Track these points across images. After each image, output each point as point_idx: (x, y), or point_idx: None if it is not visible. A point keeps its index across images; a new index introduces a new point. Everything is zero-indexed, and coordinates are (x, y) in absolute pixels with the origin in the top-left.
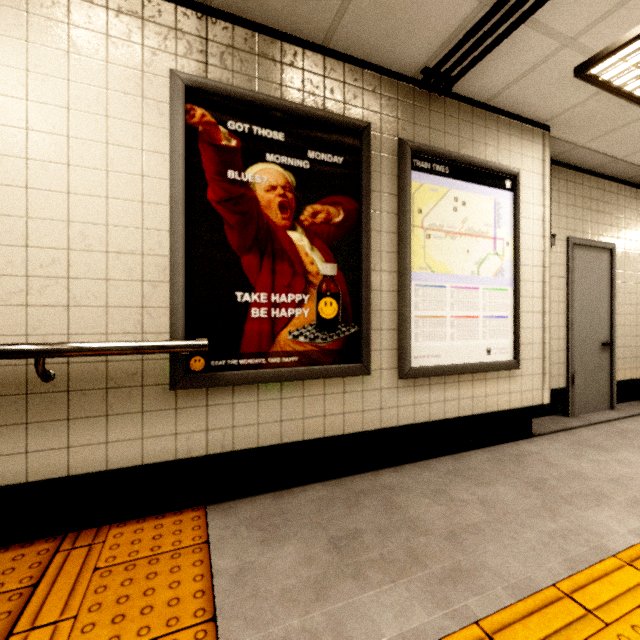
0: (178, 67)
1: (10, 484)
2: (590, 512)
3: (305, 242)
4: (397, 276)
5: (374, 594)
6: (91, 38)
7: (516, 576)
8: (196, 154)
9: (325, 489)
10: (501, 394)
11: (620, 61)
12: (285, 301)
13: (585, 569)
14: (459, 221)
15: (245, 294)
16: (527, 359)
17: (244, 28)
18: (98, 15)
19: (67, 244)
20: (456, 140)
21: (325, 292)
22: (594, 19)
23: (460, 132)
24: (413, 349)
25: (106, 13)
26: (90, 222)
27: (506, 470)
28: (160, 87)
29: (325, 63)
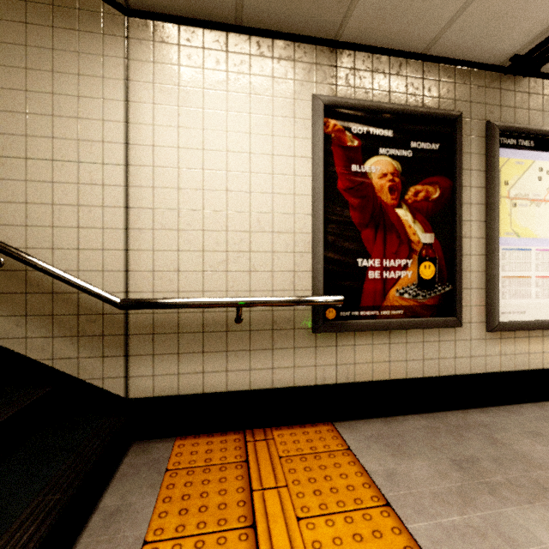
0: (317, 91)
1: (218, 392)
2: None
3: (408, 217)
4: (485, 241)
5: (517, 509)
6: (263, 81)
7: None
8: (330, 155)
9: (424, 420)
10: None
11: None
12: (393, 265)
13: None
14: (544, 189)
15: (364, 260)
16: None
17: (362, 52)
18: (267, 64)
19: (249, 228)
20: (540, 115)
21: (424, 257)
22: None
23: (544, 107)
24: (500, 306)
25: (272, 62)
26: (262, 212)
27: None
28: (305, 108)
29: (423, 67)
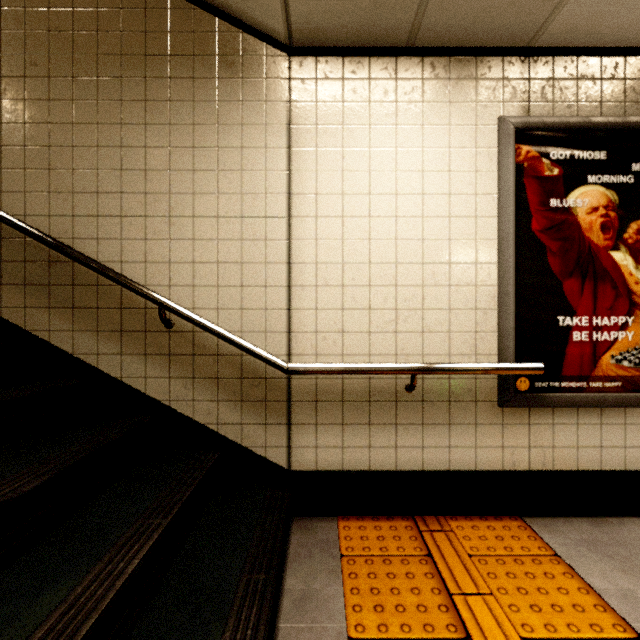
0: (504, 113)
1: (385, 470)
2: None
3: (628, 261)
4: None
5: None
6: (438, 108)
7: None
8: (521, 189)
9: None
10: None
11: None
12: (607, 324)
13: None
14: None
15: (566, 318)
16: None
17: (563, 57)
18: (443, 87)
19: (421, 281)
20: None
21: None
22: None
23: None
24: None
25: (448, 84)
26: (437, 262)
27: None
28: (489, 135)
29: None
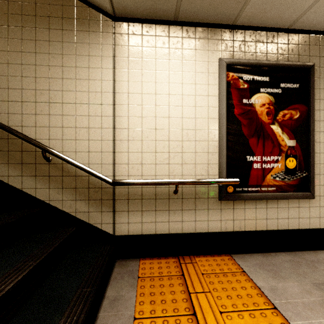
0: (221, 56)
1: (163, 233)
2: None
3: (279, 130)
4: None
5: None
6: (189, 52)
7: None
8: (229, 94)
9: (289, 256)
10: None
11: None
12: (269, 160)
13: None
14: None
15: (250, 157)
16: None
17: (249, 30)
18: (192, 42)
19: (181, 138)
20: None
21: (289, 155)
22: None
23: None
24: None
25: (195, 40)
26: (189, 129)
27: None
28: (214, 67)
29: (288, 37)
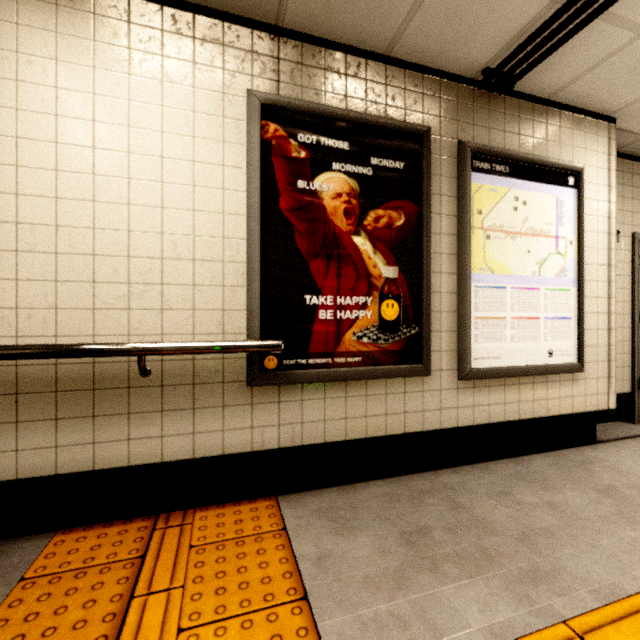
0: (254, 87)
1: (115, 467)
2: None
3: (368, 246)
4: (456, 278)
5: (454, 587)
6: (180, 67)
7: (599, 581)
8: (270, 167)
9: (387, 486)
10: (563, 398)
11: None
12: (350, 303)
13: None
14: (519, 221)
15: (313, 297)
16: (591, 362)
17: (312, 45)
18: (186, 45)
19: (161, 254)
20: (516, 138)
21: (387, 294)
22: None
23: (520, 130)
24: (473, 350)
25: (193, 43)
26: (180, 233)
27: (572, 476)
28: (238, 106)
29: (387, 71)
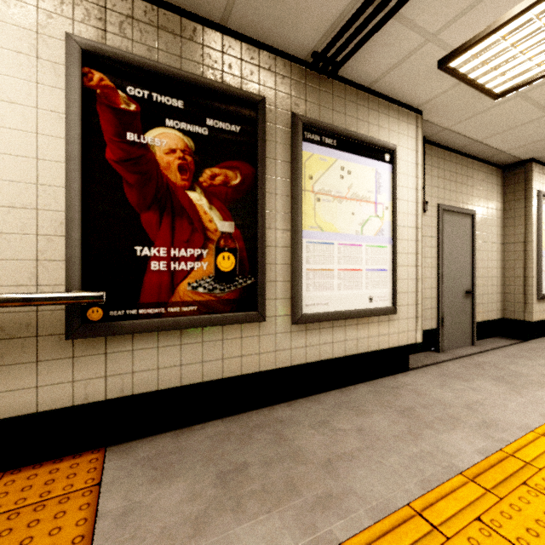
0: (75, 31)
1: None
2: (446, 435)
3: (204, 202)
4: (290, 234)
5: (249, 525)
6: None
7: (378, 498)
8: (94, 115)
9: (223, 425)
10: (381, 335)
11: (473, 57)
12: (184, 255)
13: (436, 487)
14: (345, 187)
15: (144, 248)
16: (403, 305)
17: (144, 1)
18: None
19: None
20: (343, 117)
21: (223, 247)
22: (450, 19)
23: (346, 111)
24: (305, 298)
25: None
26: None
27: (383, 401)
28: (56, 49)
29: (223, 40)
